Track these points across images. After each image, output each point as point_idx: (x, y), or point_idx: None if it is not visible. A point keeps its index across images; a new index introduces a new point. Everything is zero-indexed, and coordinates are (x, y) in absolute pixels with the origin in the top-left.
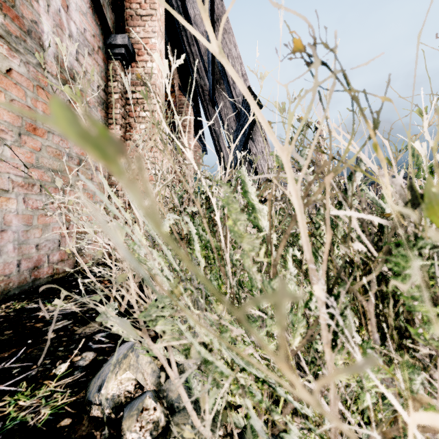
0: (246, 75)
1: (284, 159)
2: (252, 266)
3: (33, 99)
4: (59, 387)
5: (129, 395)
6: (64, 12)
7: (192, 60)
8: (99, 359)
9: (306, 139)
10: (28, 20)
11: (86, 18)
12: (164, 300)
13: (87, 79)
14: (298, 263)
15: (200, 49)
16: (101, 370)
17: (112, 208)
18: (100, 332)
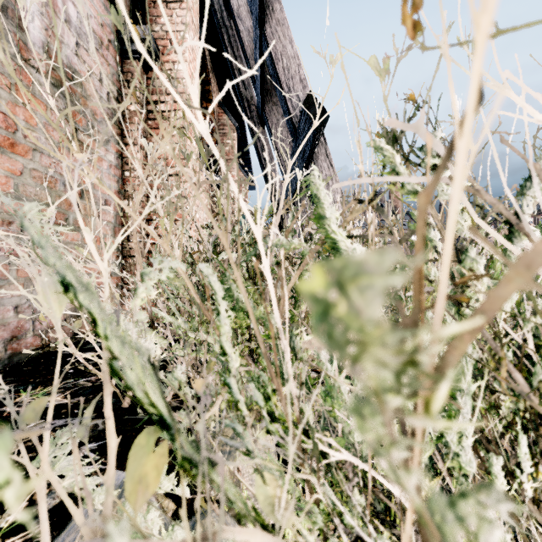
0: (306, 80)
1: None
2: (388, 443)
3: (11, 103)
4: None
5: None
6: None
7: (235, 66)
8: (76, 495)
9: None
10: None
11: None
12: None
13: (92, 82)
14: None
15: (246, 51)
16: (70, 525)
17: None
18: (89, 442)
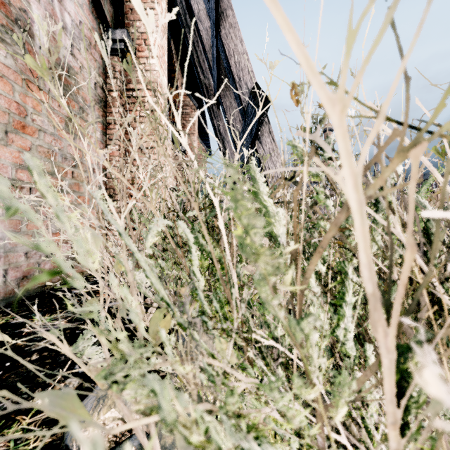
0: (253, 72)
1: (335, 119)
2: (271, 297)
3: (22, 94)
4: (33, 425)
5: (114, 439)
6: (57, 2)
7: (196, 58)
8: (84, 387)
9: (357, 101)
10: (16, 7)
11: (82, 9)
12: (137, 350)
13: (83, 75)
14: (317, 276)
15: (204, 46)
16: (83, 404)
17: (19, 206)
18: None
